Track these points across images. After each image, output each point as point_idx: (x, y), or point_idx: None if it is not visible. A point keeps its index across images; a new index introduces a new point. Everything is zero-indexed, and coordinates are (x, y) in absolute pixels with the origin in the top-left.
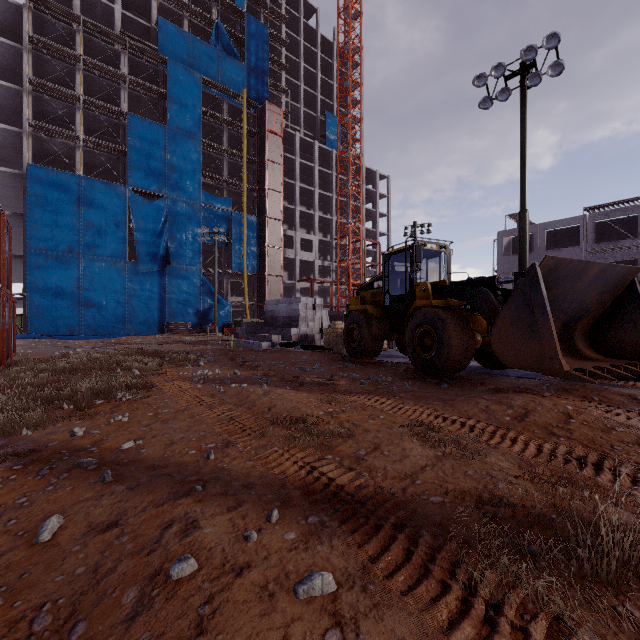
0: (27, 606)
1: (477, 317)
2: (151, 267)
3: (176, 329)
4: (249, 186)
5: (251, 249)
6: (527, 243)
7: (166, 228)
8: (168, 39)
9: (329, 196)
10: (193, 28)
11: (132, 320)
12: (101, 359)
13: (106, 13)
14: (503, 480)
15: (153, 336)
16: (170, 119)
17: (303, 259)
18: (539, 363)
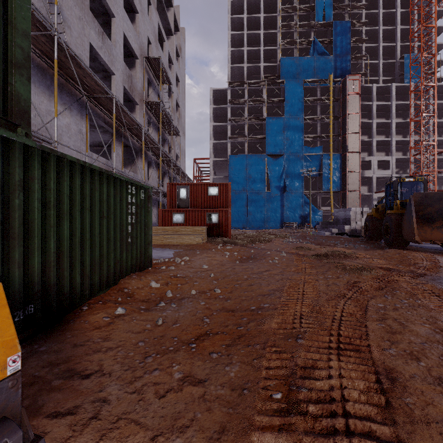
0: (251, 254)
1: None
2: (276, 193)
3: (289, 226)
4: (334, 135)
5: (335, 175)
6: None
7: (284, 172)
8: (285, 67)
9: (407, 122)
10: (299, 51)
11: (268, 221)
12: (256, 235)
13: (257, 69)
14: (332, 254)
15: (277, 229)
16: (286, 112)
17: (380, 176)
18: (411, 237)
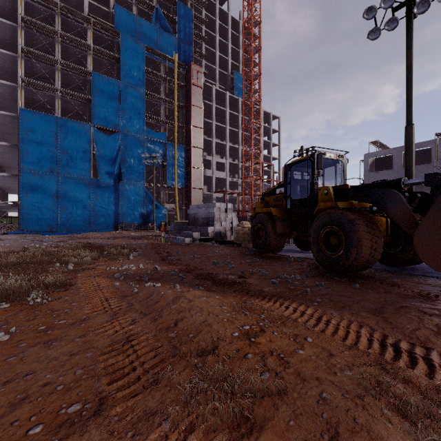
0: None
1: (377, 218)
2: (108, 182)
3: (126, 227)
4: (179, 124)
5: (180, 169)
6: (413, 153)
7: (119, 154)
8: (121, 20)
9: (237, 131)
10: (139, 12)
11: (95, 220)
12: (51, 253)
13: (78, 2)
14: None
15: (109, 232)
16: (122, 76)
17: (218, 177)
18: None
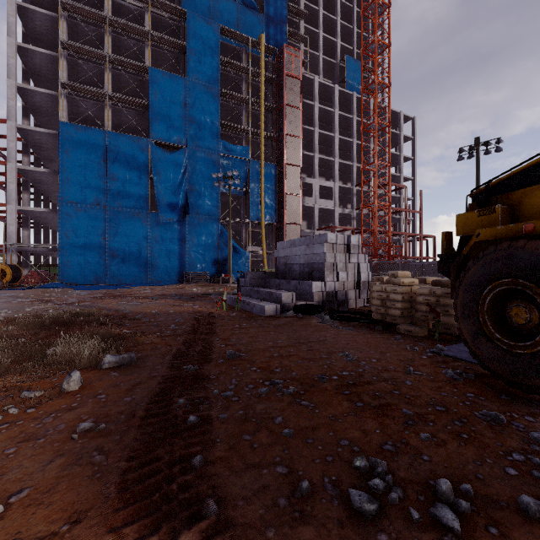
0: None
1: None
2: (171, 217)
3: (194, 279)
4: (267, 133)
5: (269, 197)
6: None
7: (185, 178)
8: None
9: (349, 141)
10: None
11: (153, 270)
12: None
13: None
14: None
15: (167, 286)
16: (189, 70)
17: (322, 207)
18: None
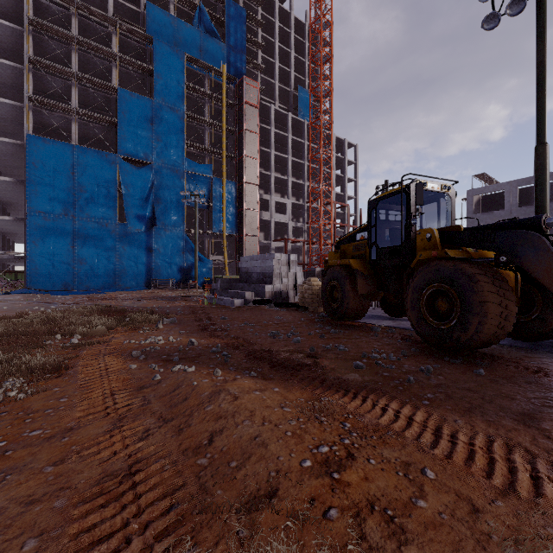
0: None
1: (503, 273)
2: (139, 228)
3: (161, 285)
4: (228, 154)
5: (230, 211)
6: (547, 183)
7: (152, 192)
8: (155, 22)
9: (301, 163)
10: (178, 13)
11: (122, 276)
12: (56, 319)
13: (101, 1)
14: None
15: (139, 291)
16: (156, 93)
17: (278, 221)
18: None
